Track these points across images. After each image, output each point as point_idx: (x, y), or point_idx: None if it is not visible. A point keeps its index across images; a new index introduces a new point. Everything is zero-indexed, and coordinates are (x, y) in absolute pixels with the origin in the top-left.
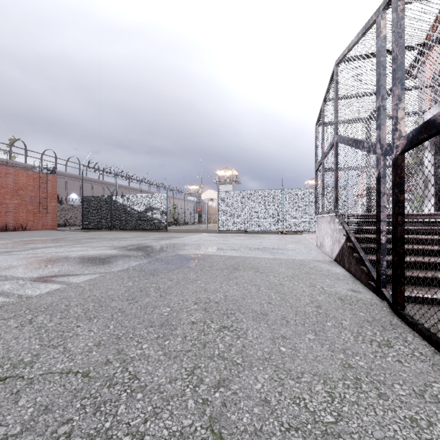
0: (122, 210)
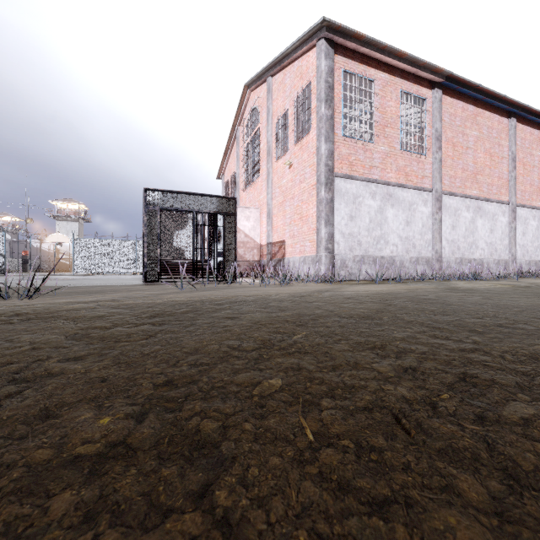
0: None
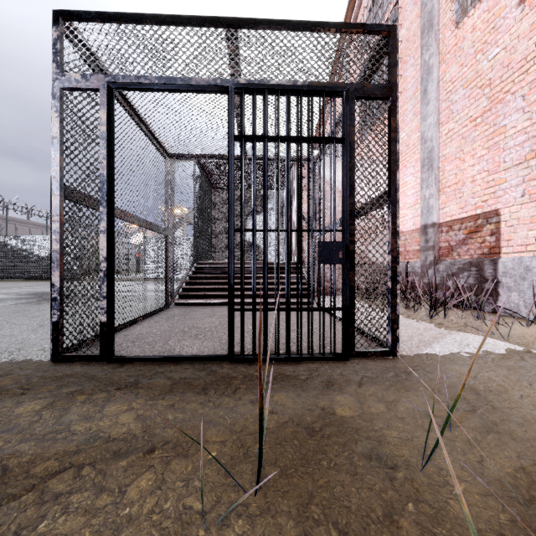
0: (14, 255)
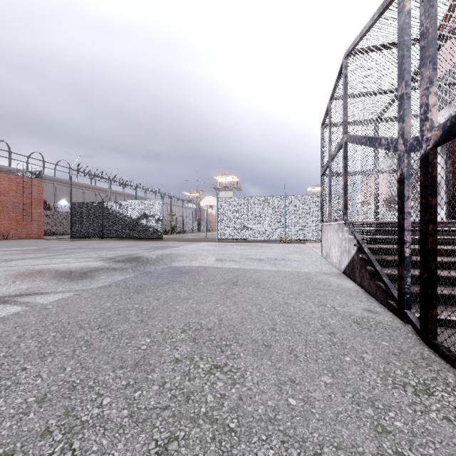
0: (114, 218)
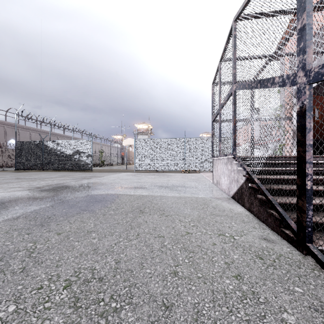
0: (52, 154)
